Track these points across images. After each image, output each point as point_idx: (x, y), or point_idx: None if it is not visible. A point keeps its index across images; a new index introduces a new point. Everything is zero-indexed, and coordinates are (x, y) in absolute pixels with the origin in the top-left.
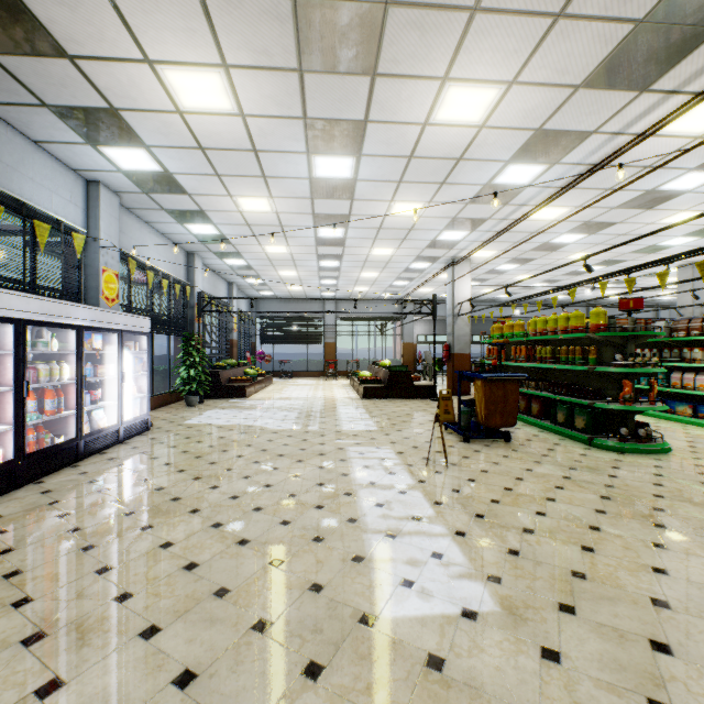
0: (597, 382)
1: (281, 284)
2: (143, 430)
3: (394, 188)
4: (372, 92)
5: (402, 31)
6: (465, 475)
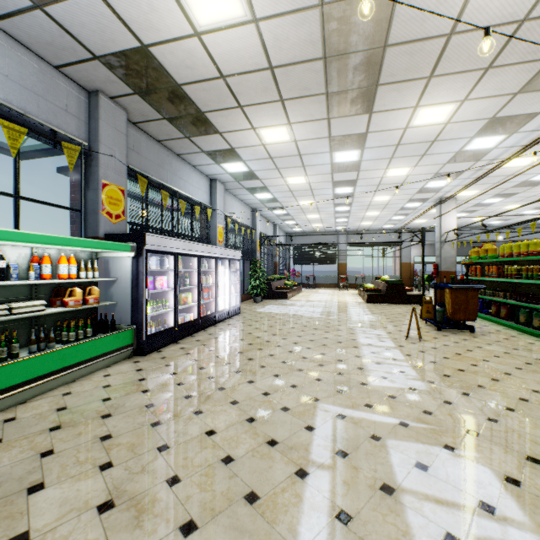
0: None
1: (307, 223)
2: (238, 313)
3: (387, 162)
4: (370, 120)
5: (386, 93)
6: (431, 346)
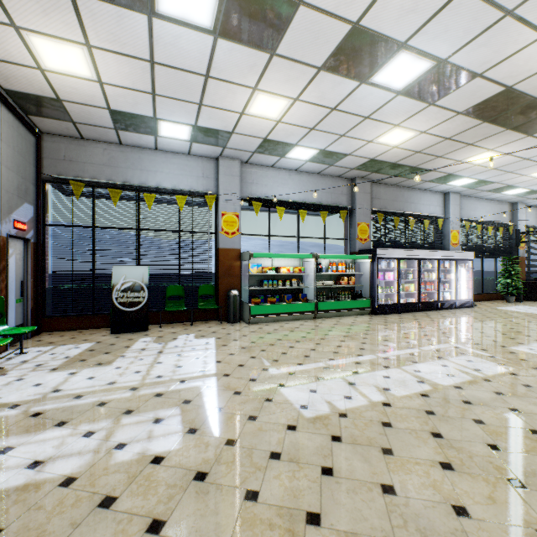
0: None
1: None
2: (468, 306)
3: None
4: None
5: None
6: None
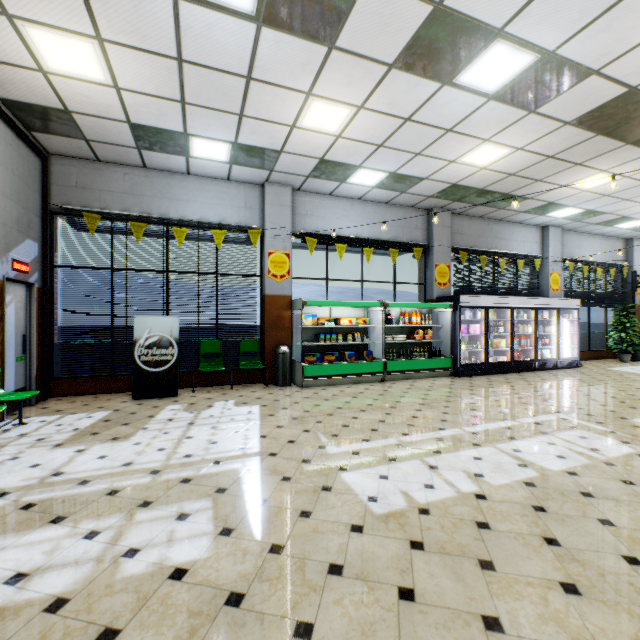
0: None
1: None
2: (573, 366)
3: None
4: None
5: None
6: None
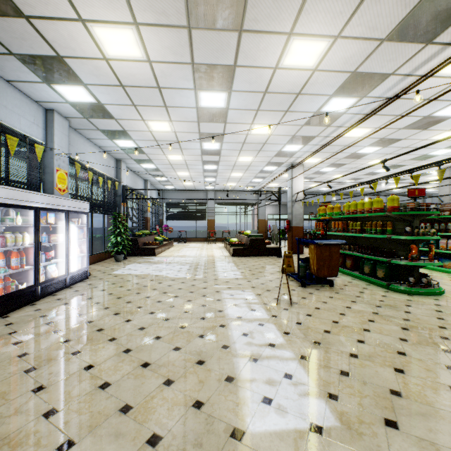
0: (392, 245)
1: (178, 181)
2: (84, 278)
3: (253, 115)
4: (239, 44)
5: None
6: (304, 311)
